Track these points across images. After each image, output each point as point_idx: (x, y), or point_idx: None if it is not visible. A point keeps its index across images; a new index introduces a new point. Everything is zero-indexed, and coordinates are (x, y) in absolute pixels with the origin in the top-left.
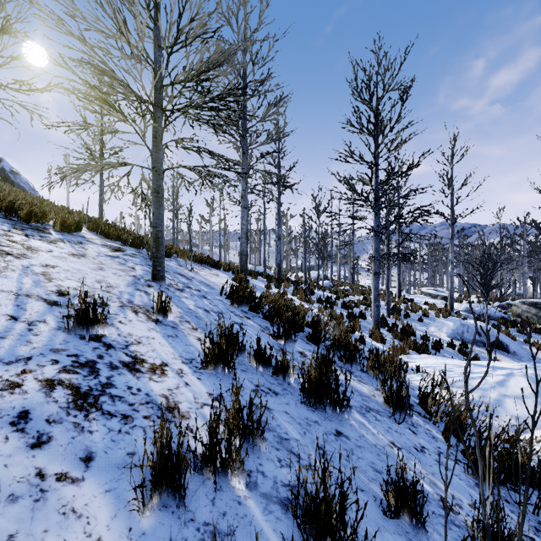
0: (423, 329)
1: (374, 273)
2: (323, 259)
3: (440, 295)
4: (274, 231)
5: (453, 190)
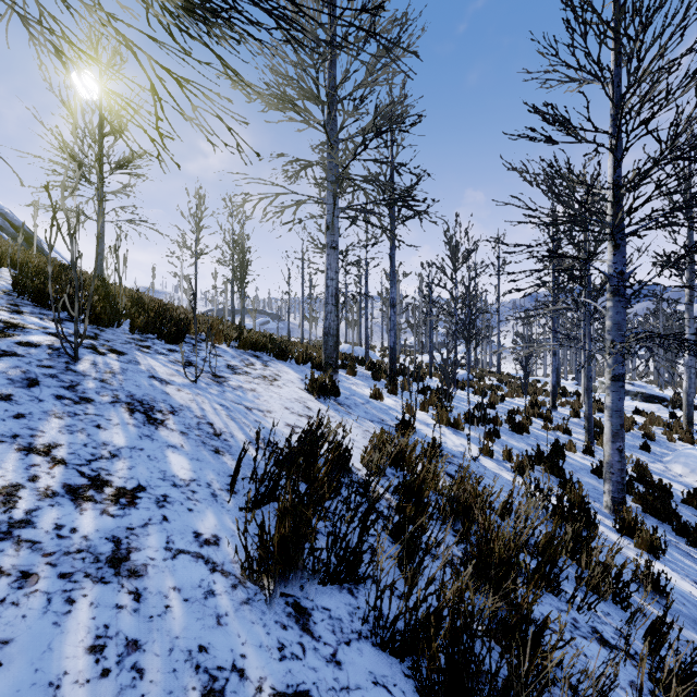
0: (660, 469)
1: (613, 377)
2: (468, 340)
3: (643, 393)
4: (380, 295)
5: (691, 220)
